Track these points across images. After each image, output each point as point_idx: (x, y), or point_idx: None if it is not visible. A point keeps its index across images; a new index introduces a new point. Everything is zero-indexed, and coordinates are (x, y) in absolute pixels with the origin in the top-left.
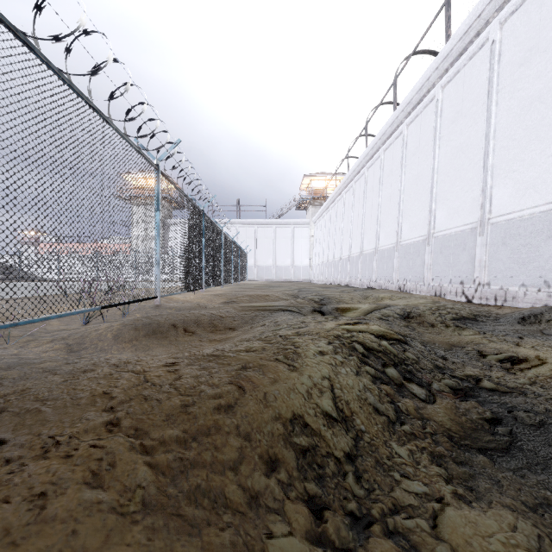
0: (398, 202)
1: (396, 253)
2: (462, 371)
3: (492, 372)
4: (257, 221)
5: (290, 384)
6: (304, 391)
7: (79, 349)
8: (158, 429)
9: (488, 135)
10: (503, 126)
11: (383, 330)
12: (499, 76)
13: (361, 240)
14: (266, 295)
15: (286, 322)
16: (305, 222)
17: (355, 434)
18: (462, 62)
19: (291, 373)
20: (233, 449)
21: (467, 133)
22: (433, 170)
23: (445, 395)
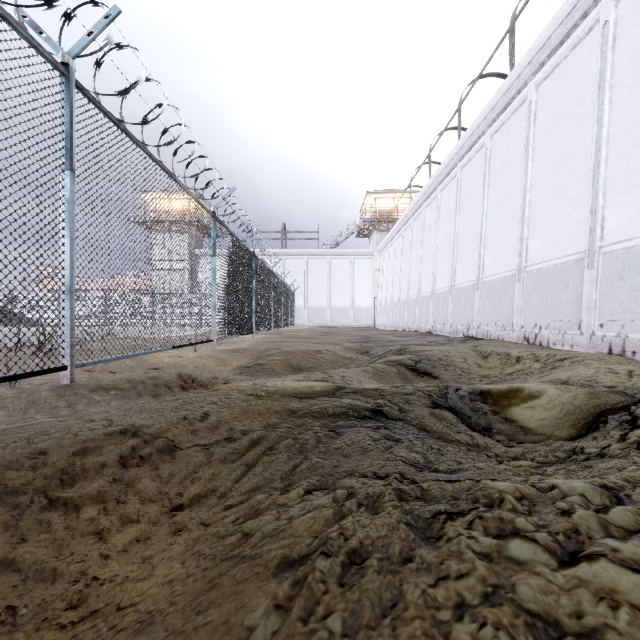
0: (521, 206)
1: (518, 284)
2: None
3: None
4: (307, 251)
5: None
6: None
7: None
8: None
9: None
10: None
11: None
12: None
13: (453, 269)
14: (316, 351)
15: (423, 601)
16: (368, 252)
17: None
18: None
19: None
20: None
21: None
22: (597, 141)
23: None
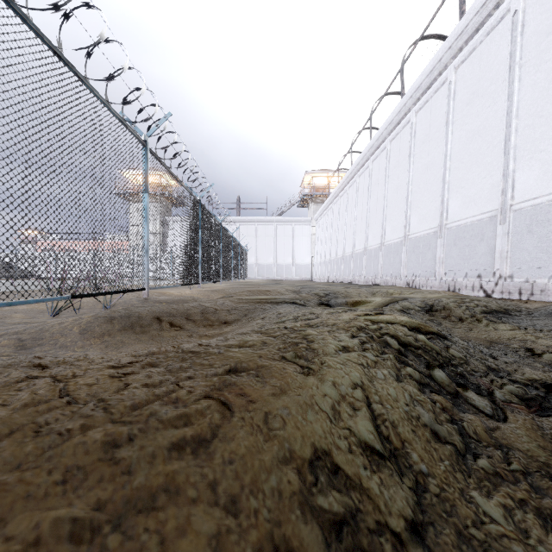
0: (406, 193)
1: (404, 247)
2: (522, 374)
3: None
4: (258, 218)
5: (305, 397)
6: (329, 408)
7: (33, 346)
8: (35, 506)
9: (510, 114)
10: (527, 103)
11: (415, 322)
12: (523, 49)
13: (366, 235)
14: (266, 290)
15: (292, 313)
16: (307, 220)
17: (414, 480)
18: (479, 39)
19: (305, 380)
20: (200, 543)
21: (485, 114)
22: (445, 157)
23: (516, 408)
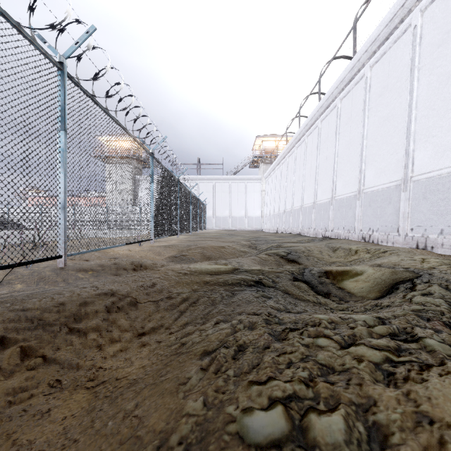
0: (361, 148)
1: (358, 201)
2: None
3: None
4: (215, 177)
5: None
6: None
7: None
8: None
9: None
10: None
11: None
12: None
13: (315, 190)
14: (221, 247)
15: (272, 361)
16: (257, 178)
17: None
18: None
19: None
20: None
21: None
22: (410, 106)
23: None
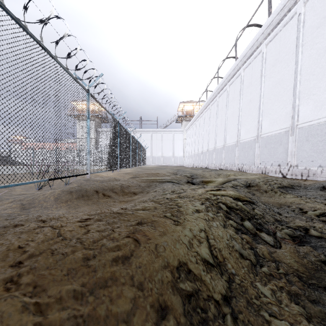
0: (238, 116)
1: (237, 147)
2: (294, 223)
3: (314, 223)
4: (152, 129)
5: (175, 236)
6: (187, 242)
7: (30, 207)
8: (57, 284)
9: (296, 73)
10: (306, 66)
11: (237, 195)
12: (303, 35)
13: (215, 140)
14: (157, 173)
15: (171, 189)
16: (181, 130)
17: (228, 277)
18: (279, 28)
19: (176, 227)
20: (127, 301)
21: (282, 72)
22: (260, 96)
23: (287, 241)
